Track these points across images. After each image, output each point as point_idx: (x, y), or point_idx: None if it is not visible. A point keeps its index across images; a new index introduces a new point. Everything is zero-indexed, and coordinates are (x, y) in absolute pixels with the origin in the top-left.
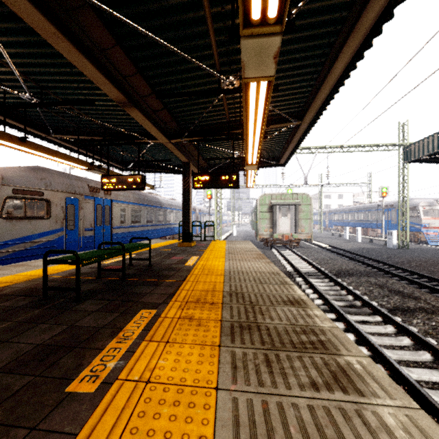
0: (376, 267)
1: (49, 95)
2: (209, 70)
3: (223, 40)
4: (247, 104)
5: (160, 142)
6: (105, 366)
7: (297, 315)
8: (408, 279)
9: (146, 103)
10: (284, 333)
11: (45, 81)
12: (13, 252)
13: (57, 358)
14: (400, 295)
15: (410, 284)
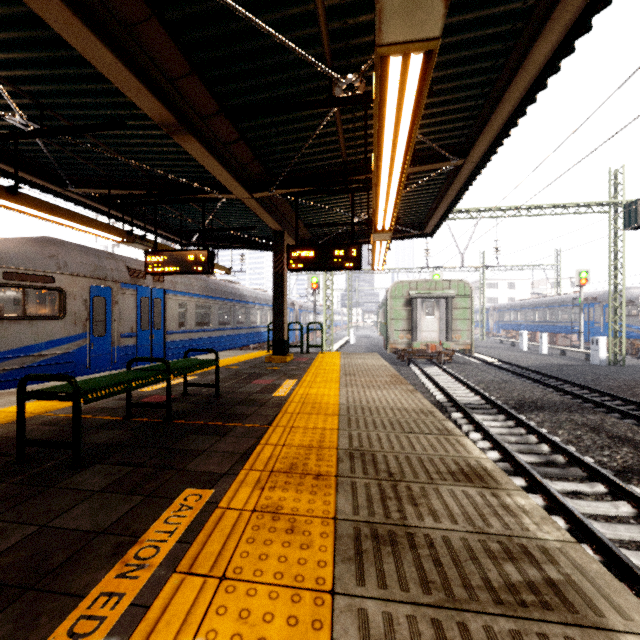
0: (580, 395)
1: (57, 119)
2: (313, 62)
3: (337, 5)
4: (382, 112)
5: (236, 197)
6: None
7: (484, 508)
8: (636, 417)
9: (210, 130)
10: (467, 557)
11: (47, 95)
12: (4, 371)
13: None
14: (630, 445)
15: None
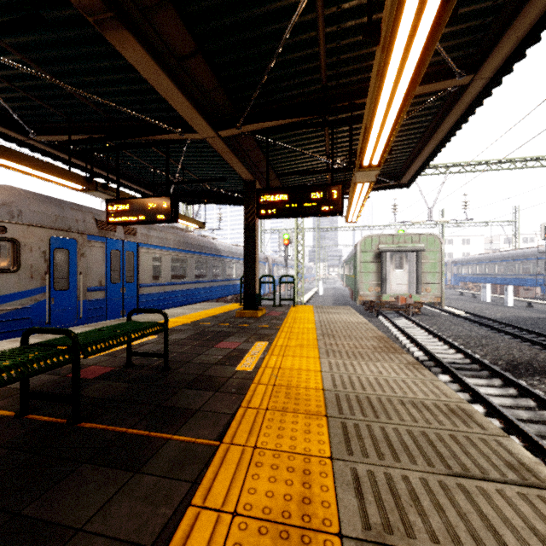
0: None
1: None
2: None
3: None
4: None
5: (200, 137)
6: None
7: None
8: None
9: (158, 34)
10: None
11: None
12: None
13: None
14: None
15: None
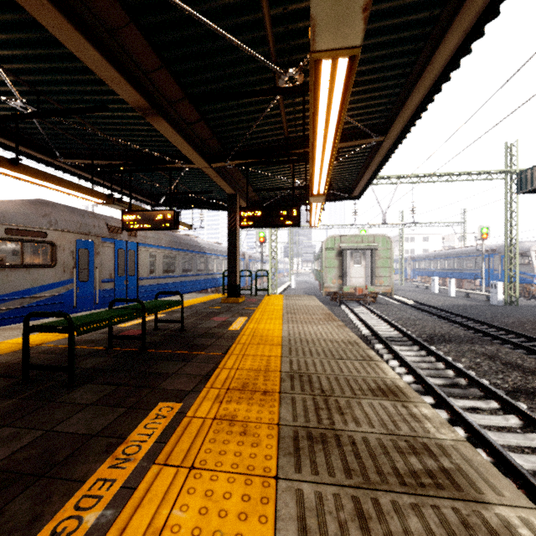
0: (480, 330)
1: (50, 103)
2: (261, 59)
3: (280, 14)
4: (316, 101)
5: (197, 167)
6: (79, 521)
7: (396, 416)
8: (526, 347)
9: (177, 113)
10: (380, 452)
11: (42, 84)
12: (5, 310)
13: (5, 500)
14: (519, 370)
15: (529, 354)
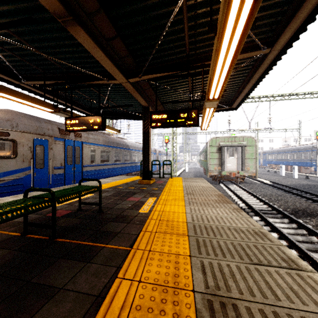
0: None
1: None
2: None
3: None
4: None
5: (118, 82)
6: None
7: None
8: None
9: (96, 27)
10: None
11: None
12: None
13: None
14: None
15: None
